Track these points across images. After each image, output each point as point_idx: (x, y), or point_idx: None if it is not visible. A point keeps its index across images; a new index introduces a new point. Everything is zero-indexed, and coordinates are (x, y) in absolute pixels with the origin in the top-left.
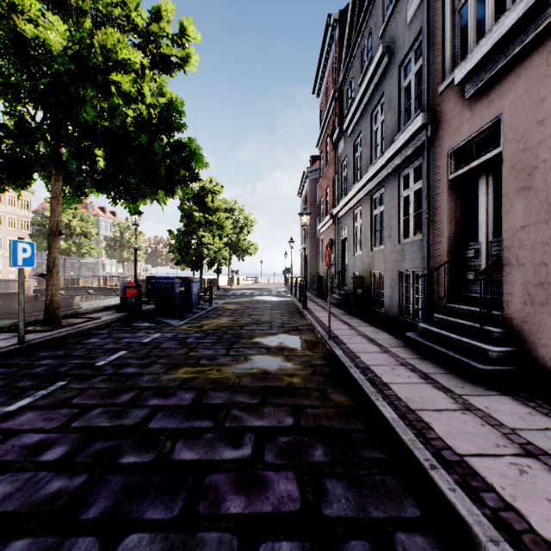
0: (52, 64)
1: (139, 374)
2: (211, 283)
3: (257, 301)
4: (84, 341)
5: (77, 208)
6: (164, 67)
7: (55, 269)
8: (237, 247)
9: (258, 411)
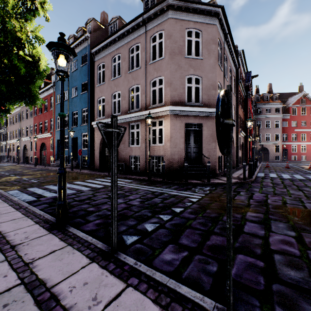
0: None
1: None
2: None
3: None
4: None
5: None
6: None
7: None
8: None
9: None
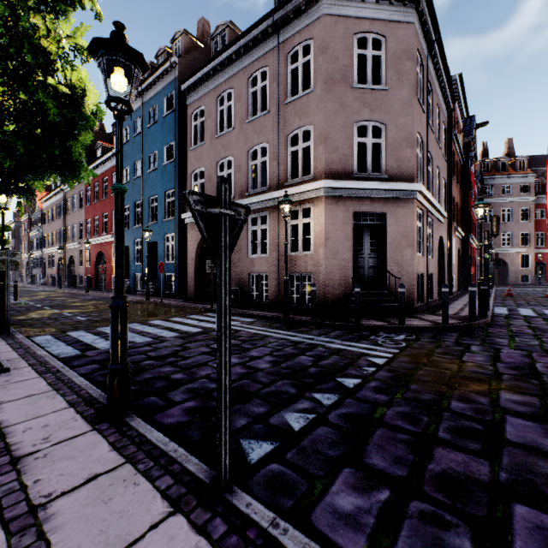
0: None
1: None
2: None
3: None
4: None
5: None
6: None
7: None
8: None
9: None
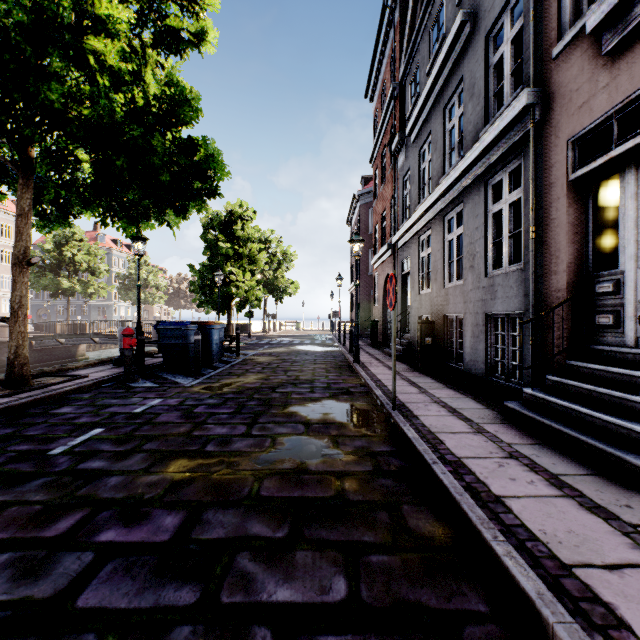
0: (1, 20)
1: (106, 473)
2: (238, 330)
3: (297, 352)
4: (52, 411)
5: (84, 240)
6: (171, 45)
7: (22, 311)
8: (273, 286)
9: (285, 561)
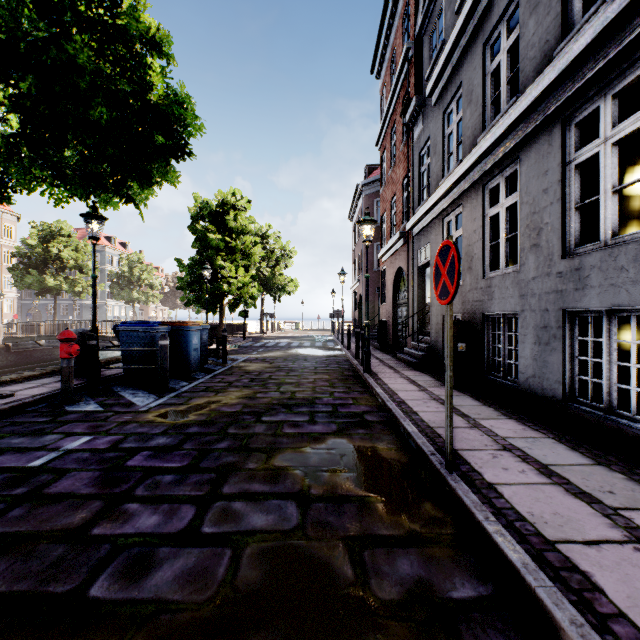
0: None
1: None
2: (225, 331)
3: (295, 357)
4: None
5: (72, 236)
6: None
7: None
8: (271, 284)
9: None
